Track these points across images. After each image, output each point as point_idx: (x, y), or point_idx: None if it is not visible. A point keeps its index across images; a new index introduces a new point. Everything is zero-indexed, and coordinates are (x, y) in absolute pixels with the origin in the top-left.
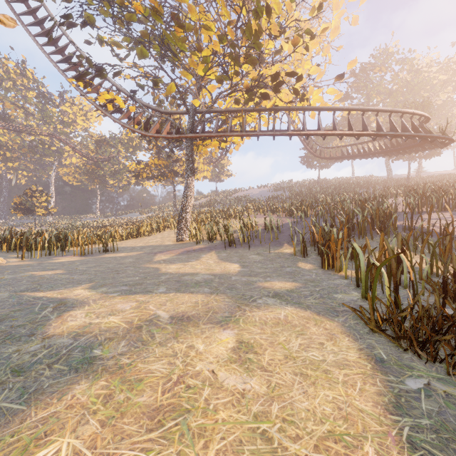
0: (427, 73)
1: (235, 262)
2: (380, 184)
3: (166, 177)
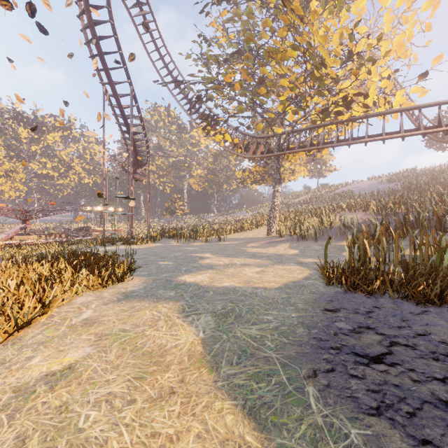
0: None
1: (298, 249)
2: None
3: (266, 181)
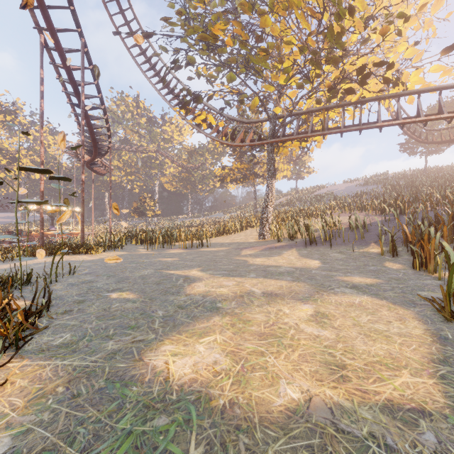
0: None
1: (316, 259)
2: None
3: (247, 179)
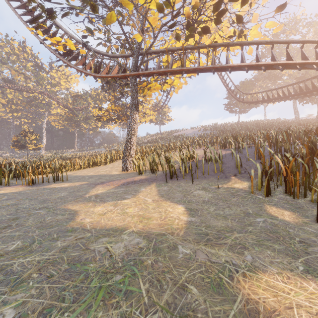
0: None
1: (178, 201)
2: (294, 123)
3: (121, 120)
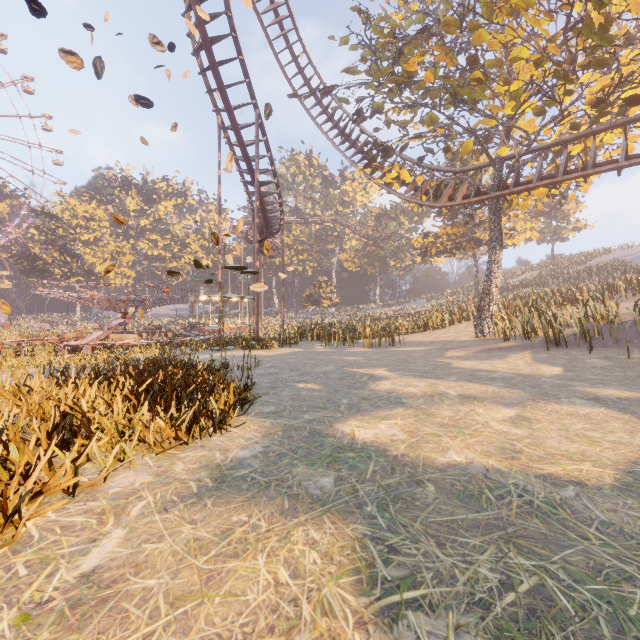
0: None
1: (557, 365)
2: None
3: (463, 250)
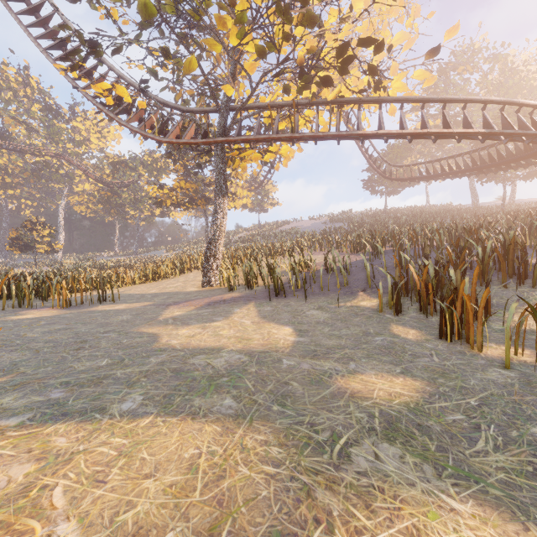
0: (526, 71)
1: (285, 323)
2: (468, 212)
3: (195, 205)
